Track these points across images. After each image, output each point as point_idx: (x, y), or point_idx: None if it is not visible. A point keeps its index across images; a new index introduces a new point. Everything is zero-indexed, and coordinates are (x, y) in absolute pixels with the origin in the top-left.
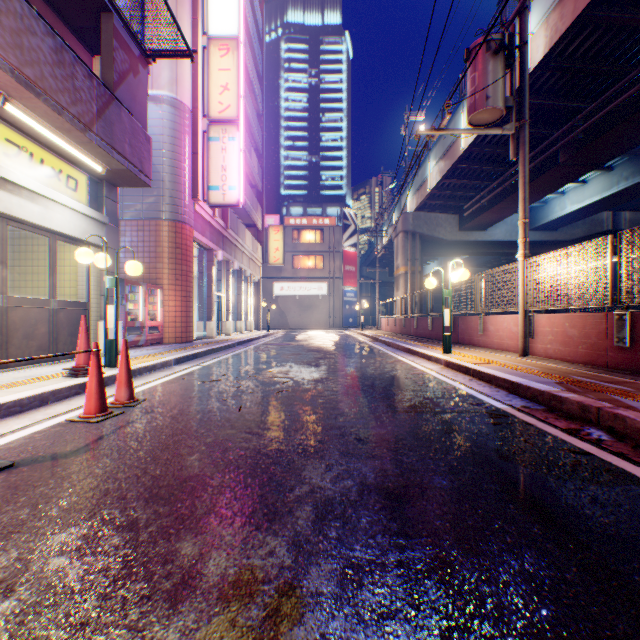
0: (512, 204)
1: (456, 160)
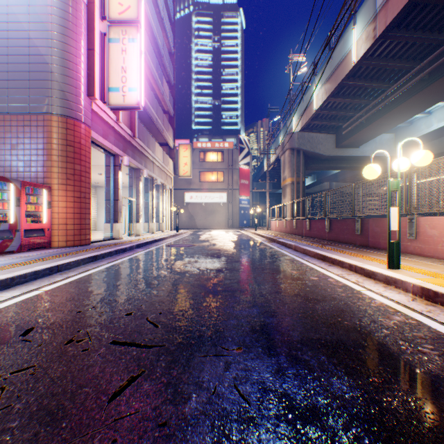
0: (390, 120)
1: (345, 76)
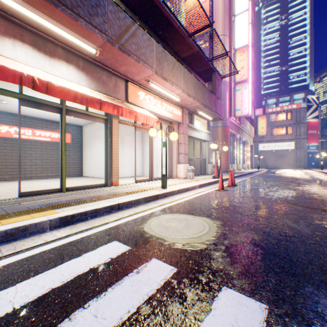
0: None
1: None
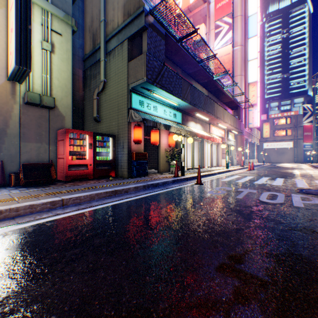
0: None
1: None
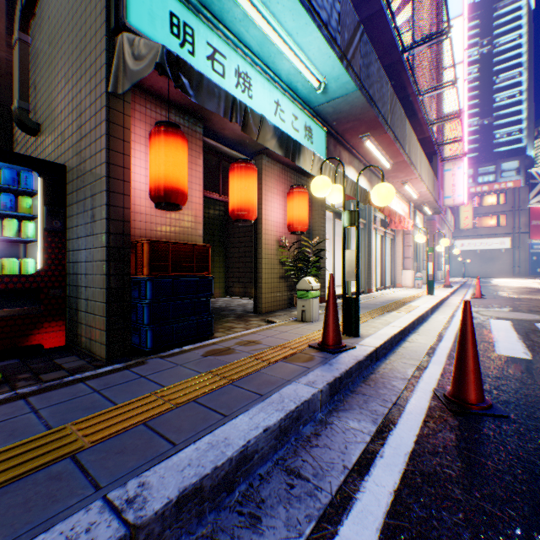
0: None
1: None
